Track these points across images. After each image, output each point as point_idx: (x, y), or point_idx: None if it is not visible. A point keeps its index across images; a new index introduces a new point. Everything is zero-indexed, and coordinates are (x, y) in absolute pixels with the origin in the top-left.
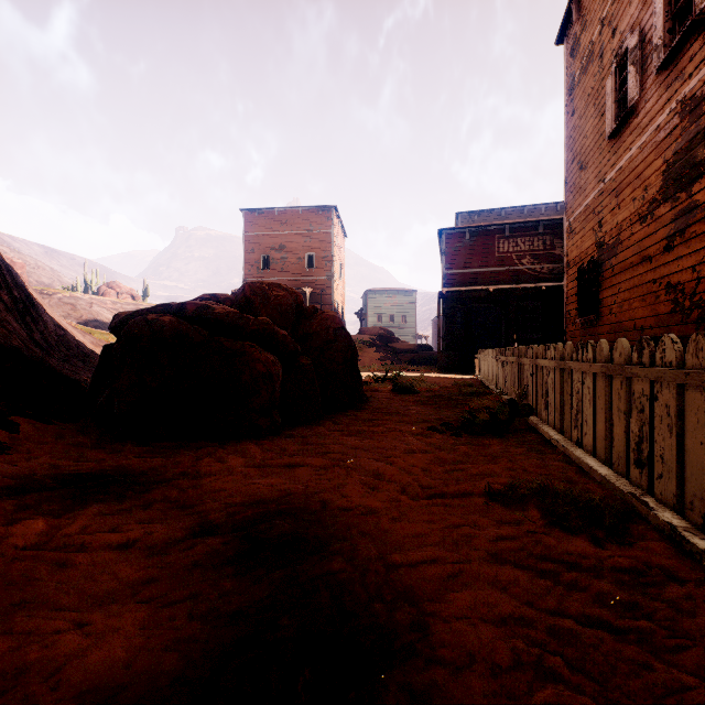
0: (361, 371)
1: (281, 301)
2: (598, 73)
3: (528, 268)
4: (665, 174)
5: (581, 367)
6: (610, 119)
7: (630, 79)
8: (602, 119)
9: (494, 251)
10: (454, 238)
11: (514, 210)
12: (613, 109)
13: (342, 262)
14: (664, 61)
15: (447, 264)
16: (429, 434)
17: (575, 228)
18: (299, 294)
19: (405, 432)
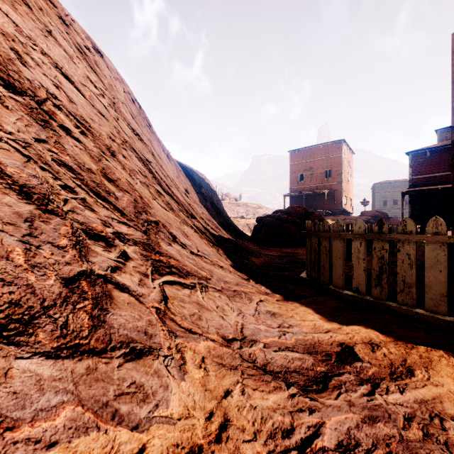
0: None
1: (299, 211)
2: None
3: None
4: None
5: None
6: None
7: None
8: None
9: (449, 161)
10: (417, 156)
11: None
12: None
13: (350, 171)
14: None
15: (412, 173)
16: None
17: None
18: (306, 208)
19: None
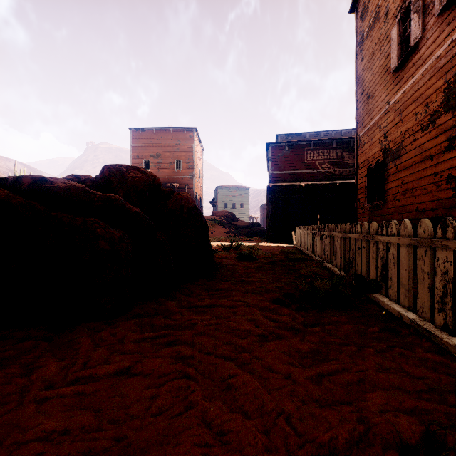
0: (213, 241)
1: (137, 181)
2: (384, 26)
3: (326, 171)
4: (447, 91)
5: None
6: (395, 57)
7: (413, 24)
8: (387, 59)
9: (303, 159)
10: (277, 149)
11: (315, 134)
12: (397, 50)
13: (200, 167)
14: (448, 2)
15: (272, 167)
16: (276, 308)
17: (364, 140)
18: (156, 177)
19: (253, 305)
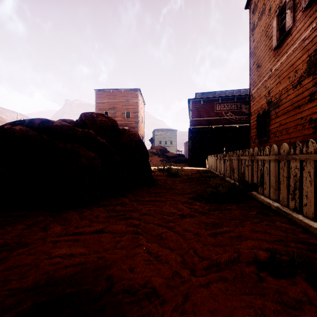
0: (151, 166)
1: (103, 123)
2: (268, 18)
3: (229, 117)
4: (309, 62)
5: (308, 157)
6: (275, 39)
7: (287, 17)
8: (270, 40)
9: (214, 109)
10: (195, 103)
11: (222, 92)
12: (277, 34)
13: (142, 116)
14: (309, 2)
15: (192, 115)
16: (191, 202)
17: (255, 96)
18: (115, 121)
19: (177, 200)
